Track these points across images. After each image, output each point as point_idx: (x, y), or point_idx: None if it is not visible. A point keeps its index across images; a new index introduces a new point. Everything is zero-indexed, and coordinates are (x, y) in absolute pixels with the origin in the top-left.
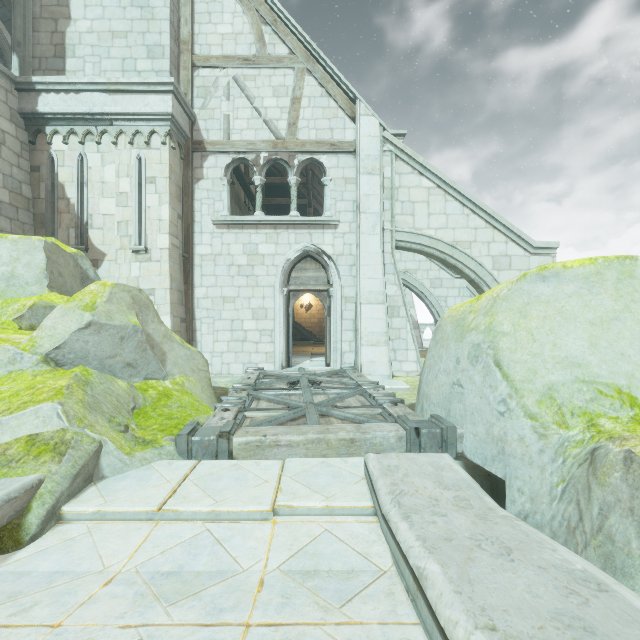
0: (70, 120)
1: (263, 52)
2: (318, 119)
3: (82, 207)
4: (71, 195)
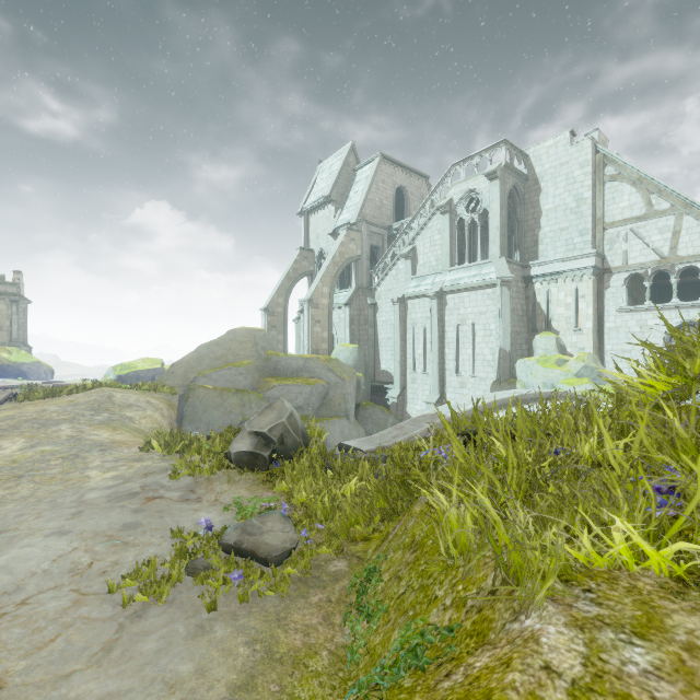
0: (543, 276)
1: (650, 210)
2: (694, 241)
3: (547, 312)
4: (543, 307)
